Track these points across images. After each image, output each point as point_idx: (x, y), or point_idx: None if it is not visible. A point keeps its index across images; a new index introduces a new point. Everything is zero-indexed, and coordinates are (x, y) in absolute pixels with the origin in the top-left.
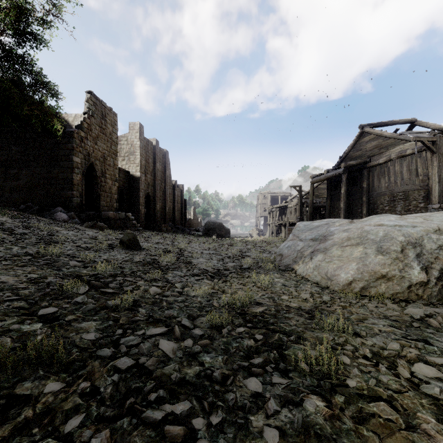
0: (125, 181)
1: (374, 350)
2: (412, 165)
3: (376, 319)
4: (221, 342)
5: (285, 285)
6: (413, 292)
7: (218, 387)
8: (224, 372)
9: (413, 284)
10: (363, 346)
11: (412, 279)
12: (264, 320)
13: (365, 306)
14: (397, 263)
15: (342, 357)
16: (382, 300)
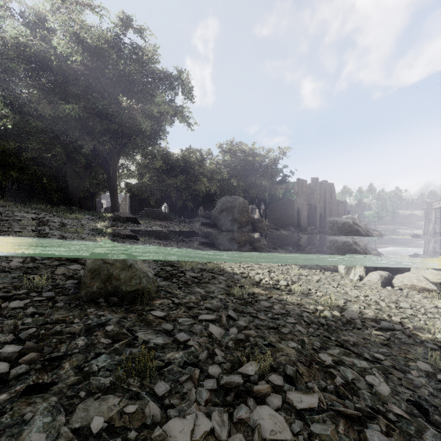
0: (309, 208)
1: None
2: None
3: None
4: None
5: None
6: None
7: None
8: None
9: None
10: None
11: None
12: None
13: None
14: None
15: None
16: None
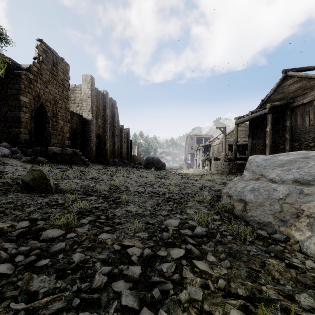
0: (78, 123)
1: None
2: None
3: None
4: None
5: None
6: None
7: None
8: None
9: None
10: None
11: None
12: None
13: None
14: None
15: None
16: None
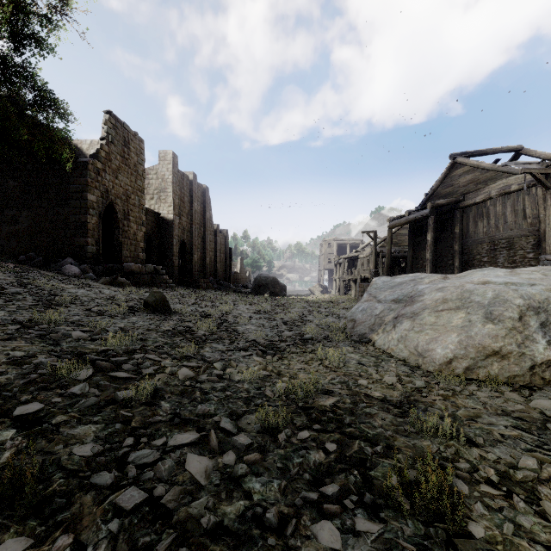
0: (154, 224)
1: (499, 469)
2: (518, 205)
3: (493, 416)
4: (276, 455)
5: (361, 363)
6: (537, 375)
7: (273, 540)
8: (282, 510)
9: (537, 364)
10: (483, 462)
11: (536, 357)
12: (336, 419)
13: (473, 395)
14: (514, 335)
15: (456, 482)
16: (496, 387)
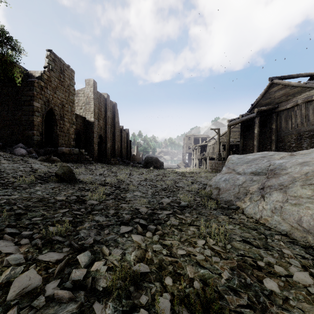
0: (82, 124)
1: None
2: None
3: None
4: None
5: (247, 241)
6: None
7: None
8: None
9: None
10: None
11: None
12: None
13: None
14: None
15: None
16: None
